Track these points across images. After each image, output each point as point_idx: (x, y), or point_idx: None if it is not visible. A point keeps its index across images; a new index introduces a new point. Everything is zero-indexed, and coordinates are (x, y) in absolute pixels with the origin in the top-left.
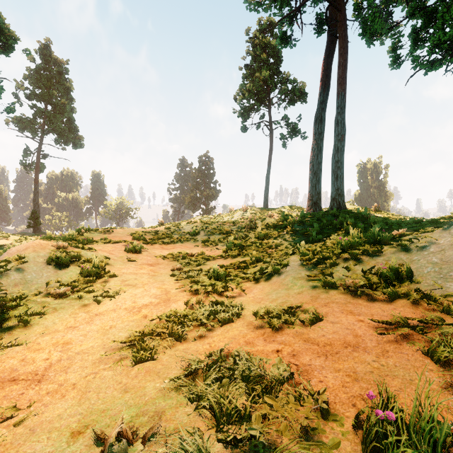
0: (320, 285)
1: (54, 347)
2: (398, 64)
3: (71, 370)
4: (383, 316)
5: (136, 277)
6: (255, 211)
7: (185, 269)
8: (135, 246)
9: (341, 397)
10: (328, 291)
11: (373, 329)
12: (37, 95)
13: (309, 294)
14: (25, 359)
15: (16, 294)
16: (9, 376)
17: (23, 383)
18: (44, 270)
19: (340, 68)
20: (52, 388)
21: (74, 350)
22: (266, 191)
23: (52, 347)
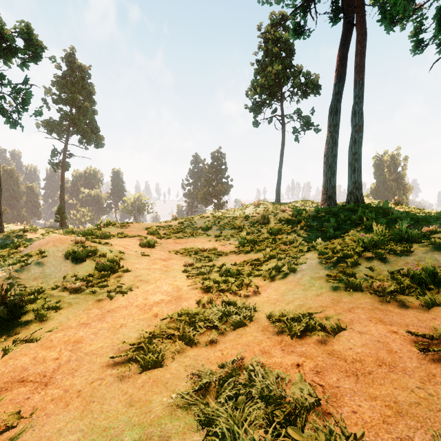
0: (342, 287)
1: (65, 345)
2: (420, 49)
3: (78, 373)
4: (420, 327)
5: (149, 272)
6: (267, 206)
7: (197, 264)
8: (149, 241)
9: (383, 438)
10: (351, 294)
11: (410, 344)
12: (63, 100)
13: (330, 297)
14: (36, 358)
15: (35, 287)
16: (19, 376)
17: (30, 386)
18: (62, 264)
19: (357, 56)
20: (57, 394)
21: (84, 350)
22: (278, 185)
23: (63, 346)
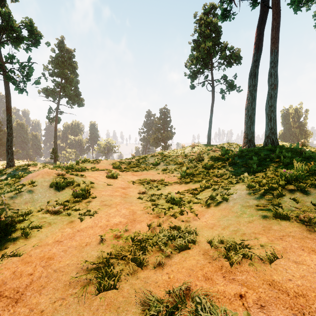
0: (270, 215)
1: (40, 261)
2: None
3: (44, 291)
4: None
5: (112, 198)
6: (201, 147)
7: (148, 192)
8: (113, 173)
9: None
10: (279, 222)
11: None
12: (56, 73)
13: (260, 224)
14: (15, 272)
15: (25, 210)
16: None
17: (3, 302)
18: (47, 192)
19: (273, 30)
20: (23, 313)
21: (53, 267)
22: (209, 132)
23: (38, 261)
